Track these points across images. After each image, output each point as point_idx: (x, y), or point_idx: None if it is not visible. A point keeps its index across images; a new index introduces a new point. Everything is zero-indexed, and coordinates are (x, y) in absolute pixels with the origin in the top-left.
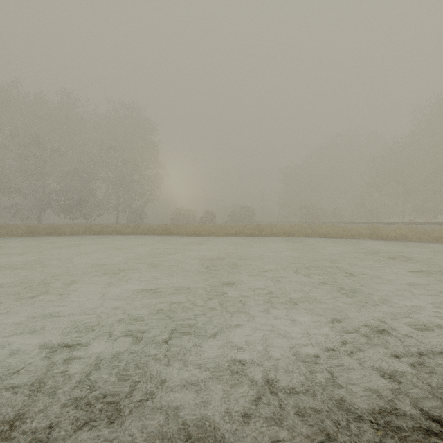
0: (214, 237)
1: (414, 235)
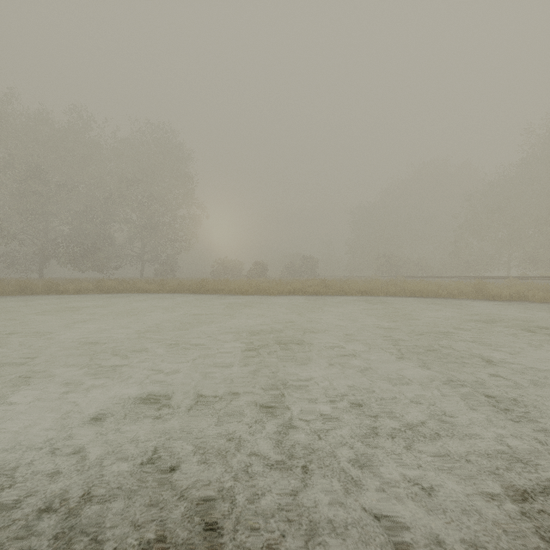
0: (266, 296)
1: (537, 294)
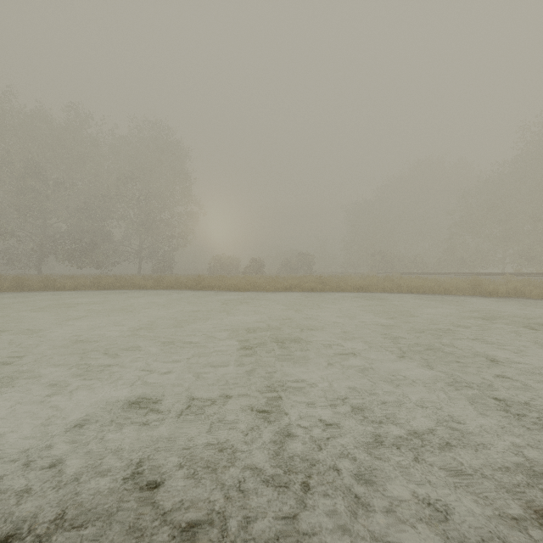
0: (262, 292)
1: (534, 291)
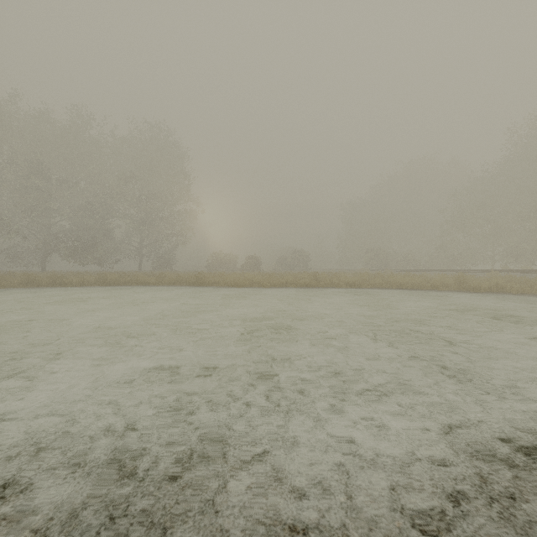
0: (260, 288)
1: (514, 286)
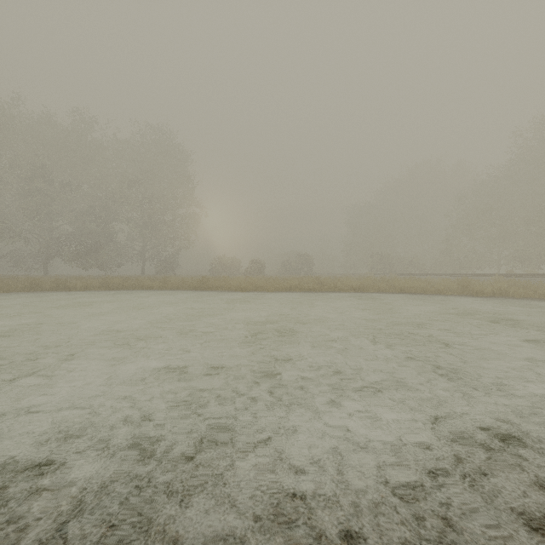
0: (264, 292)
1: (517, 291)
